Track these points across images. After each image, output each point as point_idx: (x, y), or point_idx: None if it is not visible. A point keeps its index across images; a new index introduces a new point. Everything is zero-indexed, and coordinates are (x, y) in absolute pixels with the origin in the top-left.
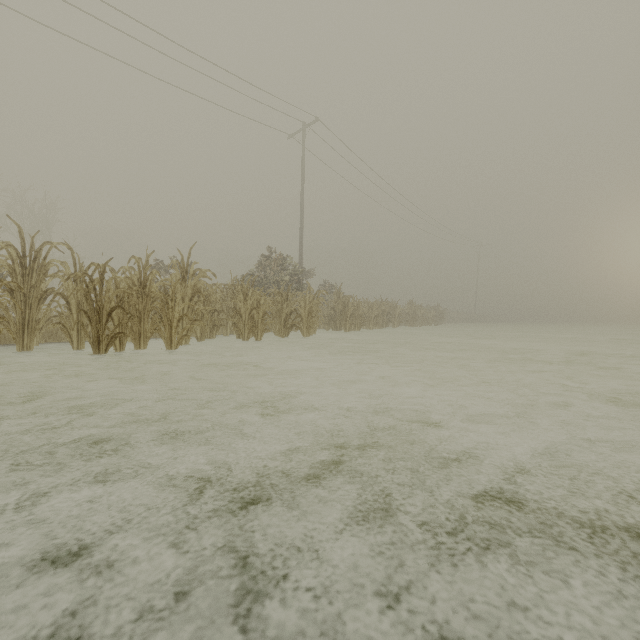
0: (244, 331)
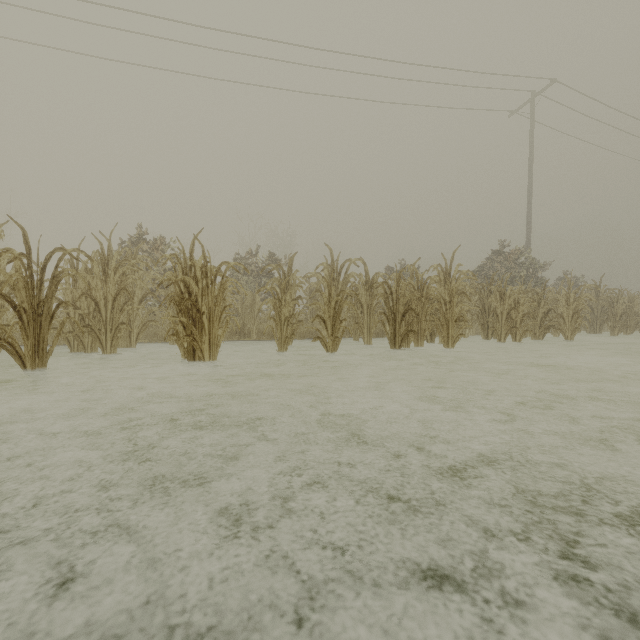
0: (499, 332)
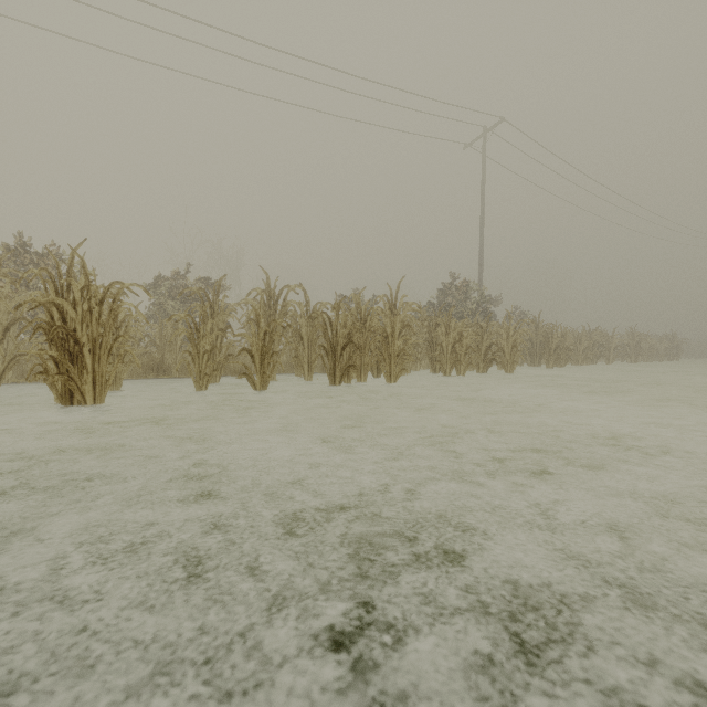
0: (445, 366)
